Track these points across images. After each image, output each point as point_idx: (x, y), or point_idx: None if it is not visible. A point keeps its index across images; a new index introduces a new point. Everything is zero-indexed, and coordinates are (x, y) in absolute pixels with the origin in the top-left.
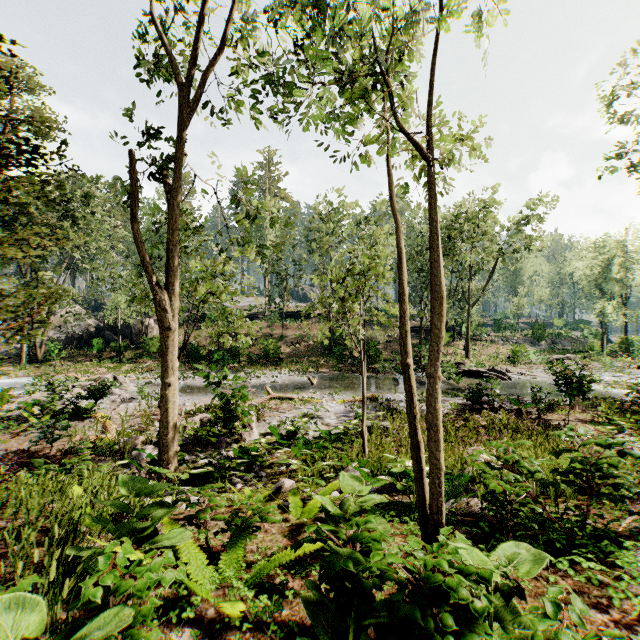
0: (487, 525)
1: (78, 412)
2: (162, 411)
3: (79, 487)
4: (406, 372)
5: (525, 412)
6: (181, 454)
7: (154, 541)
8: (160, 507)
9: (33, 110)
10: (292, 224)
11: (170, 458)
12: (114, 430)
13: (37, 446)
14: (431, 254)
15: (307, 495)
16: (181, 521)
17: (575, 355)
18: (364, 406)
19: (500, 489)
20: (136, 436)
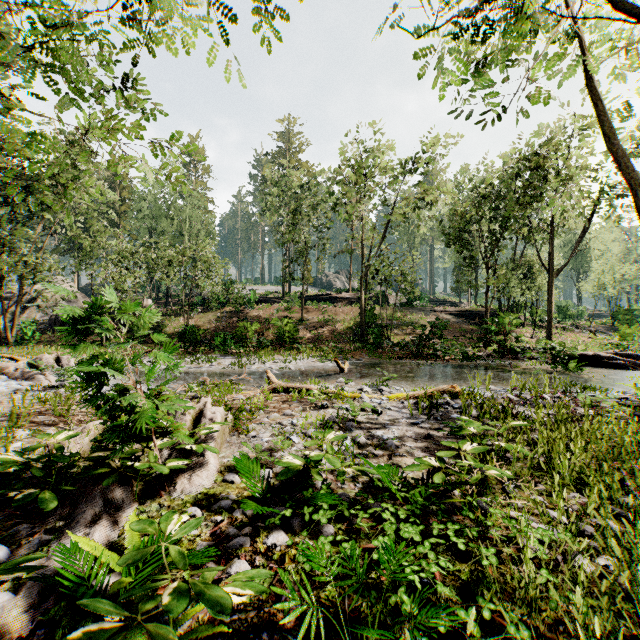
0: None
1: None
2: None
3: None
4: None
5: None
6: None
7: None
8: None
9: None
10: None
11: None
12: None
13: None
14: None
15: None
16: None
17: None
18: None
19: None
20: None
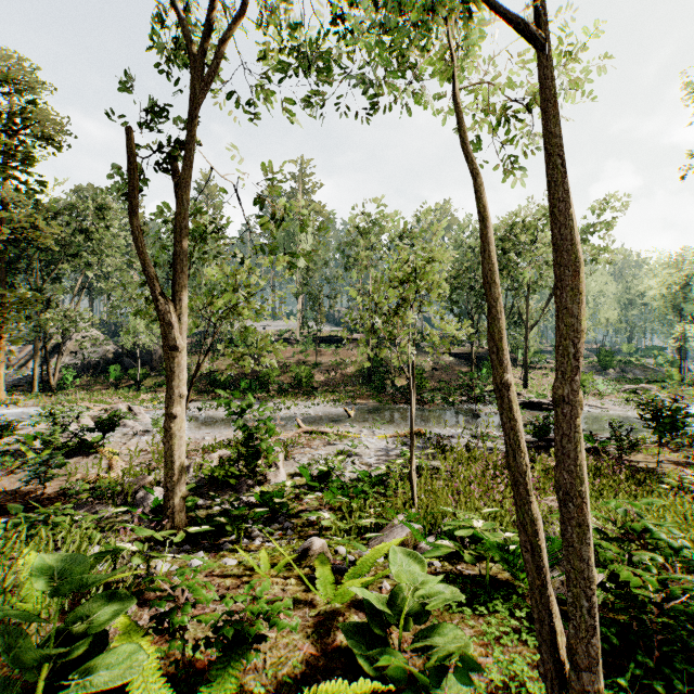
0: (614, 633)
1: (83, 446)
2: (166, 448)
3: (35, 552)
4: (504, 396)
5: (602, 451)
6: (192, 499)
7: (90, 667)
8: (113, 603)
9: (44, 115)
10: (325, 228)
11: (176, 505)
12: (120, 468)
13: (31, 486)
14: (551, 191)
15: (342, 559)
16: (168, 602)
17: (651, 385)
18: (412, 444)
19: (638, 580)
20: (143, 476)
